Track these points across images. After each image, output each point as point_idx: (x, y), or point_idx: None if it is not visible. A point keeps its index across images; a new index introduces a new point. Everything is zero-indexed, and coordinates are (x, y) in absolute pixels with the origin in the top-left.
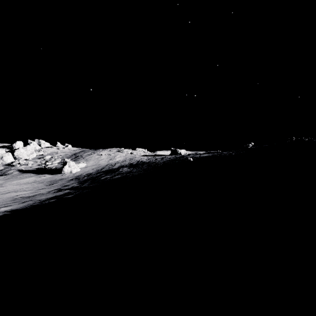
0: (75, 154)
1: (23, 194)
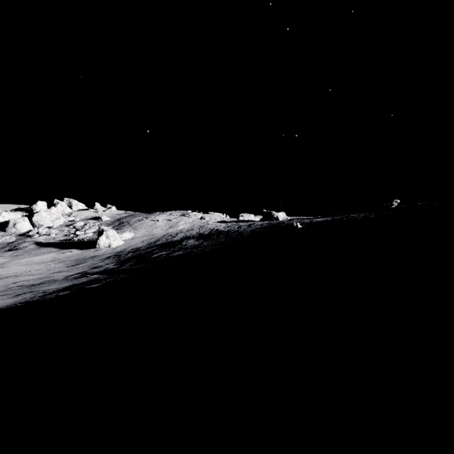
0: (119, 220)
1: (25, 280)
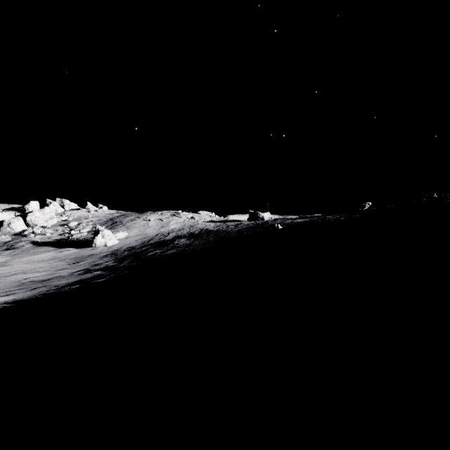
0: (112, 220)
1: (35, 276)
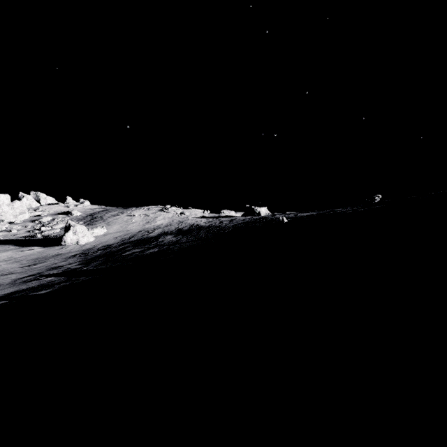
0: (92, 215)
1: None
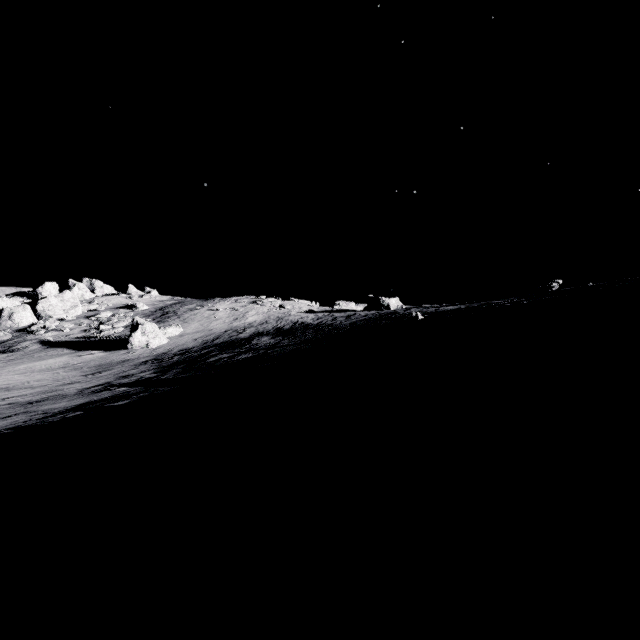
0: (162, 309)
1: (20, 395)
